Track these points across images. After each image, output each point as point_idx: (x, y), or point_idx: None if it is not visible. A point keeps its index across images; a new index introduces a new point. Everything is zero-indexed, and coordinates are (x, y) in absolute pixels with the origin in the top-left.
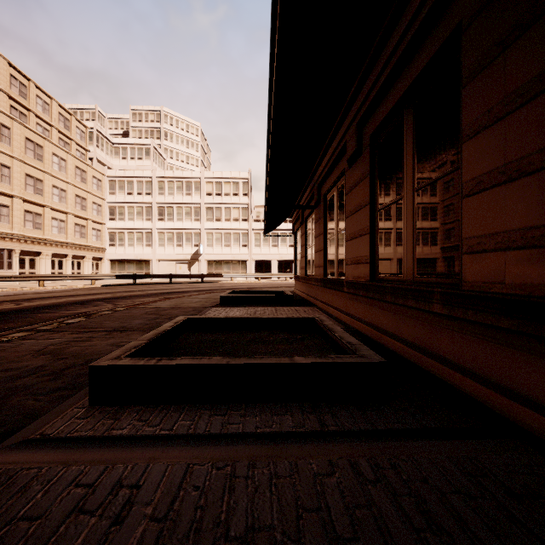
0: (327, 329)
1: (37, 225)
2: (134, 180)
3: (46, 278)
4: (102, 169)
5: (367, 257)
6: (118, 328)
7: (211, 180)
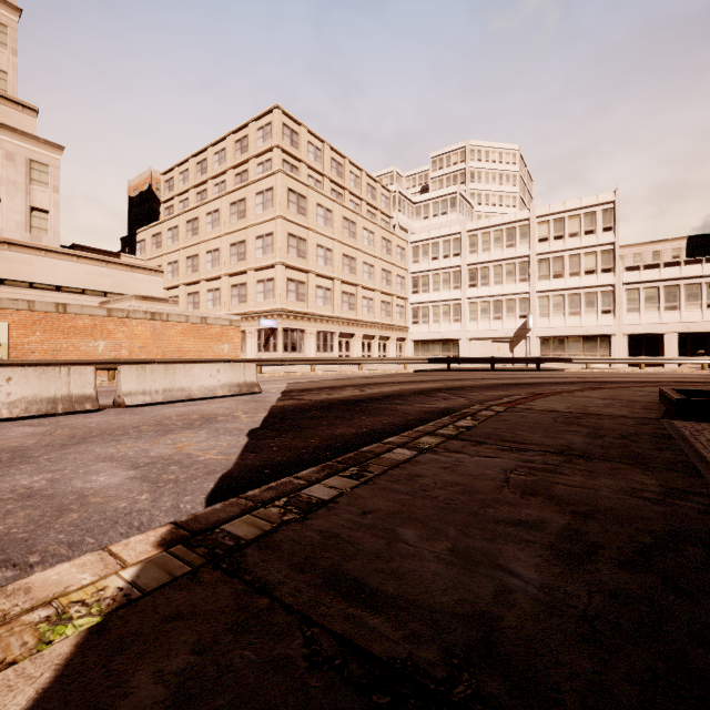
0: None
1: (351, 306)
2: (440, 241)
3: (364, 362)
4: (403, 235)
5: None
6: (563, 448)
7: (546, 218)
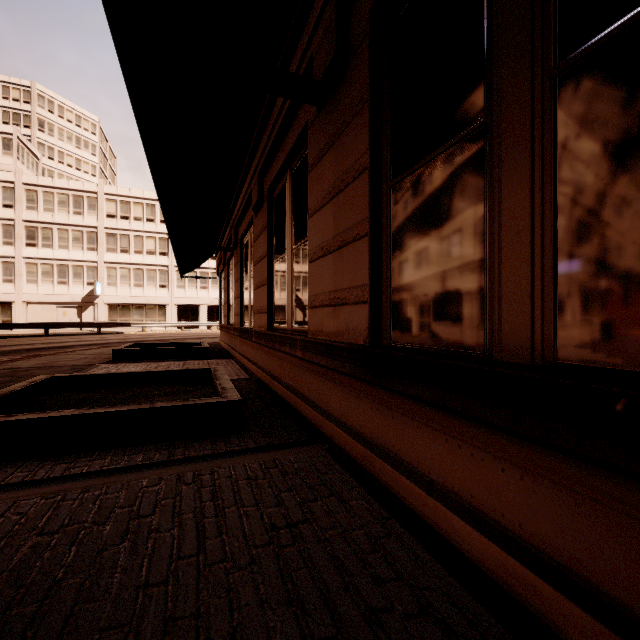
0: (214, 379)
1: None
2: None
3: None
4: None
5: (266, 307)
6: None
7: (114, 197)
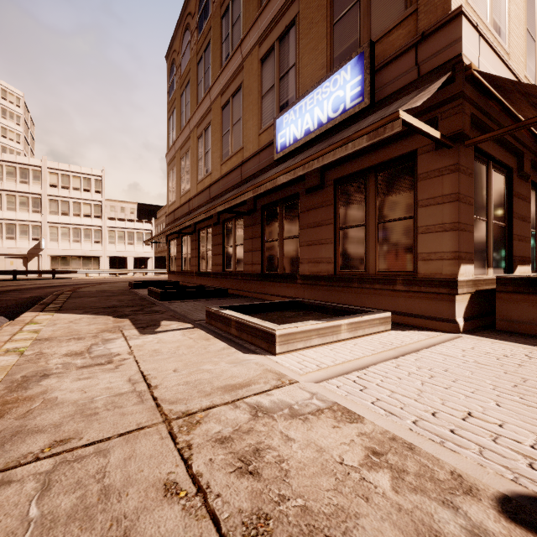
0: (210, 287)
1: None
2: None
3: None
4: None
5: (221, 263)
6: (107, 296)
7: (56, 171)
